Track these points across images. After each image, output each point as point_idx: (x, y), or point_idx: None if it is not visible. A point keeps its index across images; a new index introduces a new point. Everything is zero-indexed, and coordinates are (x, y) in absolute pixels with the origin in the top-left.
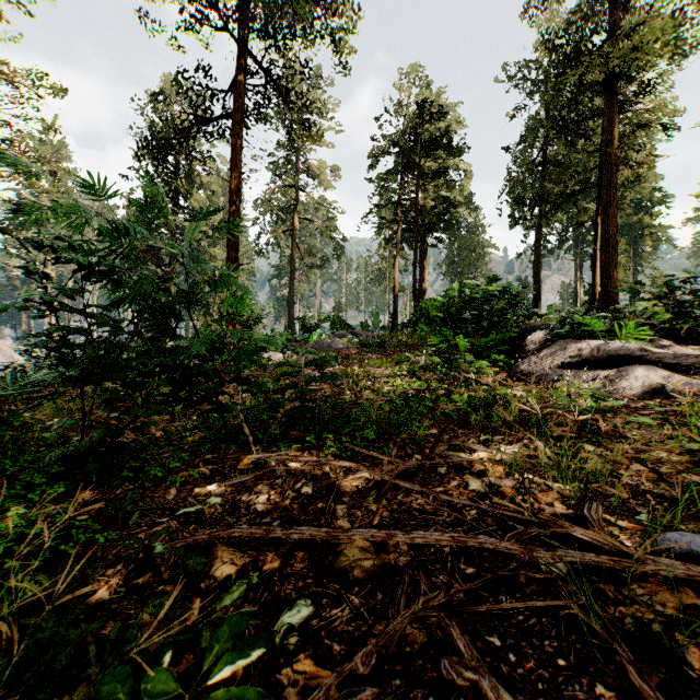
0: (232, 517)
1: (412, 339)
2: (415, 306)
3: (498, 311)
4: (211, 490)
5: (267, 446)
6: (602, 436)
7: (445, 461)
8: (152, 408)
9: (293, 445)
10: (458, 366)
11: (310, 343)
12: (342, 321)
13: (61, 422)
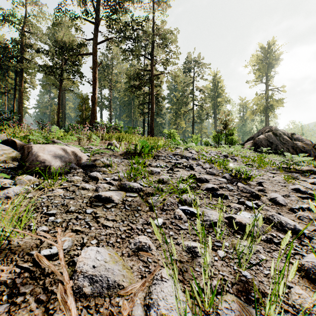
0: None
1: None
2: None
3: None
4: None
5: None
6: None
7: None
8: None
9: None
10: None
11: None
12: None
13: None
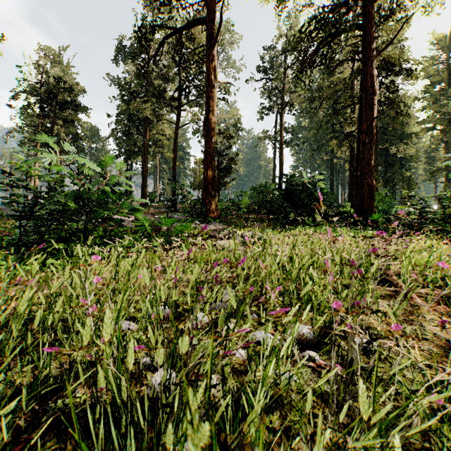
0: None
1: None
2: None
3: None
4: None
5: None
6: None
7: None
8: None
9: None
10: None
11: None
12: None
13: None
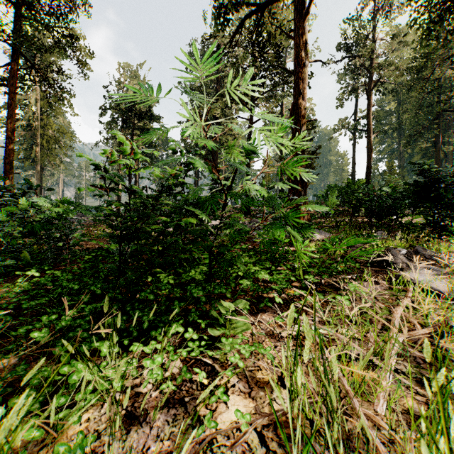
0: None
1: None
2: None
3: None
4: None
5: None
6: None
7: None
8: None
9: None
10: None
11: None
12: None
13: None
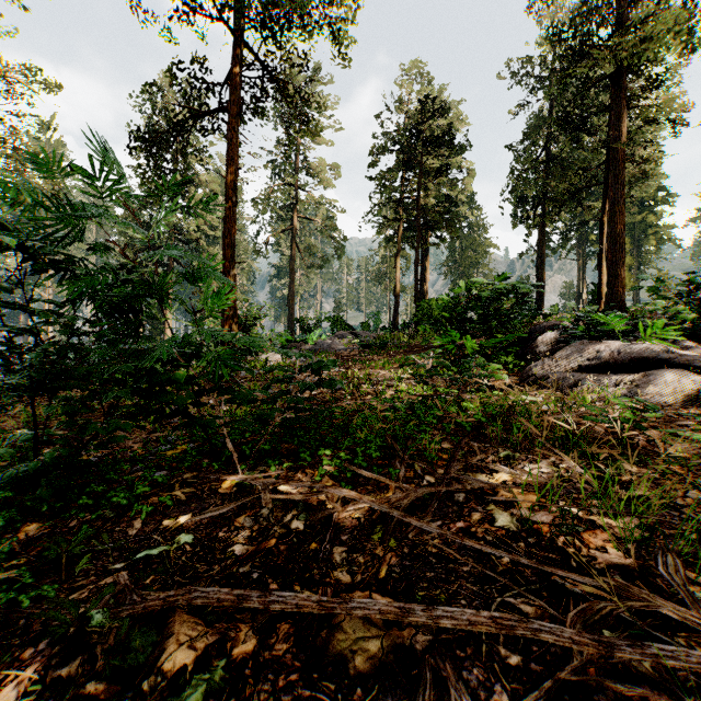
0: (203, 564)
1: (414, 340)
2: (416, 306)
3: (506, 310)
4: (183, 523)
5: (255, 463)
6: (640, 453)
7: (464, 487)
8: (112, 424)
9: (284, 464)
10: (469, 370)
11: (309, 344)
12: (343, 321)
13: (15, 437)
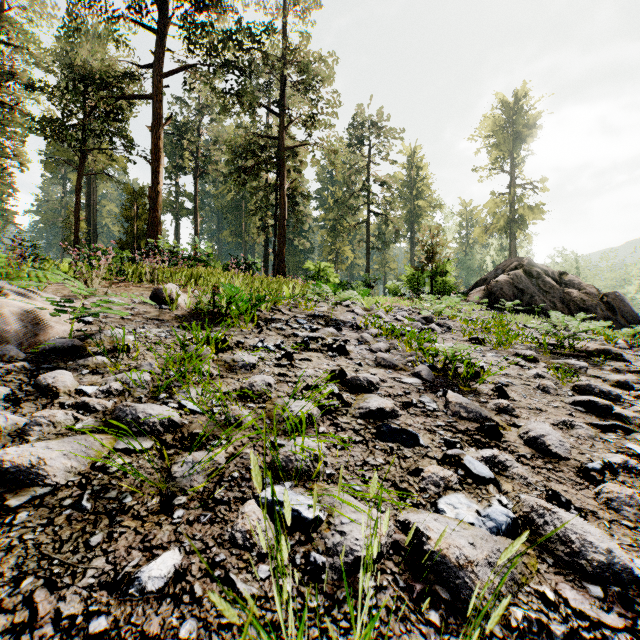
0: None
1: None
2: None
3: None
4: None
5: None
6: None
7: None
8: None
9: None
10: None
11: None
12: None
13: None
